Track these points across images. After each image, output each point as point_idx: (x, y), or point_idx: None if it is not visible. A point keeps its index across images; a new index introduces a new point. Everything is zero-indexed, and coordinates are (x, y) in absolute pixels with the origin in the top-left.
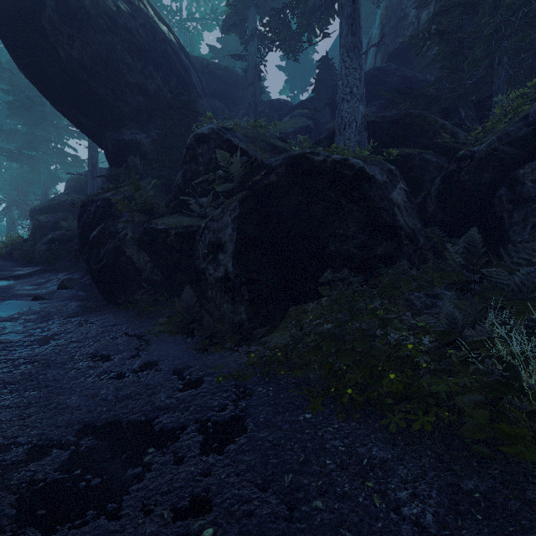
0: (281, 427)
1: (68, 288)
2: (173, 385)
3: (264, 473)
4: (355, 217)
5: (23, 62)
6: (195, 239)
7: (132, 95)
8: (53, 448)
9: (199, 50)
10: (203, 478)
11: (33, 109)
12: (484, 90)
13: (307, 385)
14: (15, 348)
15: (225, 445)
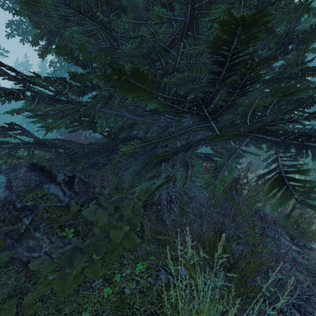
0: None
1: None
2: None
3: None
4: None
5: None
6: None
7: None
8: None
9: None
10: None
11: None
12: None
13: None
14: None
15: None
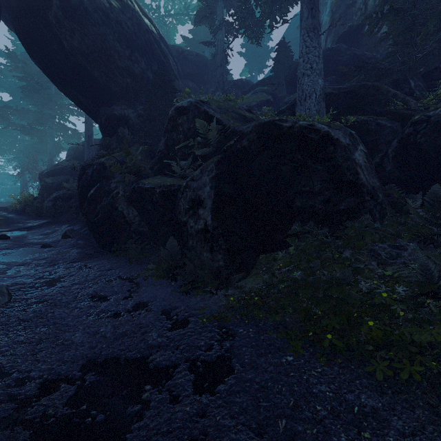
0: (266, 369)
1: (70, 237)
2: (163, 325)
3: (257, 417)
4: (320, 176)
5: (34, 52)
6: (177, 196)
7: (121, 77)
8: (61, 382)
9: (174, 41)
10: (199, 419)
11: (42, 92)
12: (431, 62)
13: (284, 328)
14: (28, 289)
15: (216, 385)
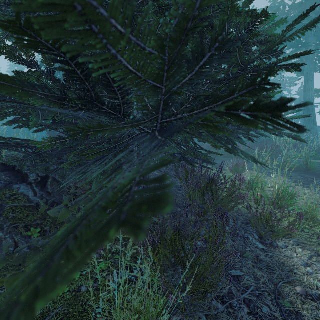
0: None
1: None
2: None
3: None
4: None
5: None
6: None
7: None
8: None
9: None
10: None
11: None
12: None
13: None
14: None
15: None
